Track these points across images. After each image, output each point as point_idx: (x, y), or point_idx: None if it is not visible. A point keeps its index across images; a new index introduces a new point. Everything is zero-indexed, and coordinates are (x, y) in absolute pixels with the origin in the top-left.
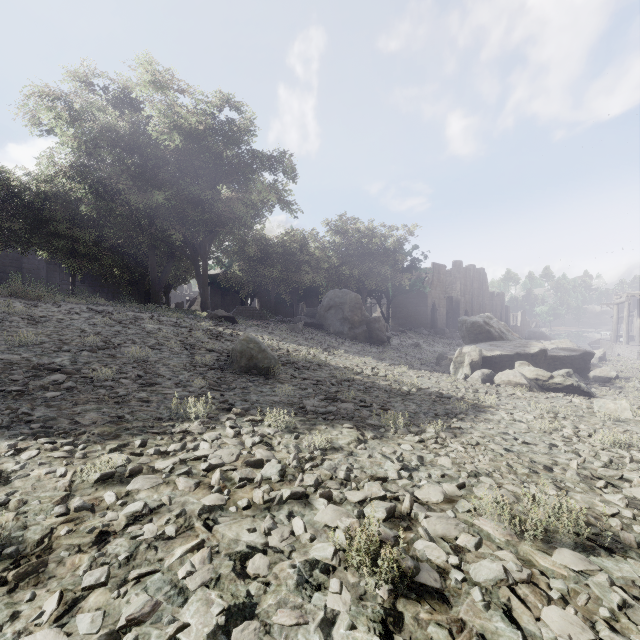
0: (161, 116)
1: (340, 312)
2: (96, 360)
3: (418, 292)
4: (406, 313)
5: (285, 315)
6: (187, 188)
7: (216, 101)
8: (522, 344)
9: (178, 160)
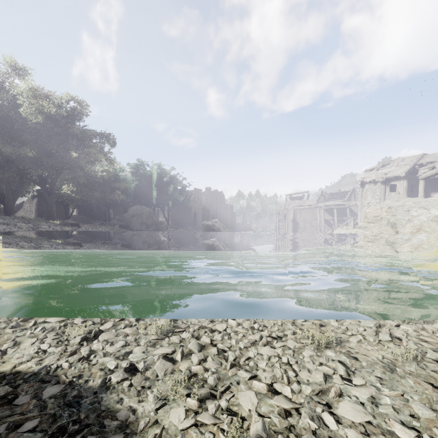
0: (30, 105)
1: (140, 219)
2: (49, 247)
3: (186, 205)
4: (179, 217)
5: (98, 218)
6: (43, 145)
7: (66, 99)
8: (224, 234)
9: (39, 129)
